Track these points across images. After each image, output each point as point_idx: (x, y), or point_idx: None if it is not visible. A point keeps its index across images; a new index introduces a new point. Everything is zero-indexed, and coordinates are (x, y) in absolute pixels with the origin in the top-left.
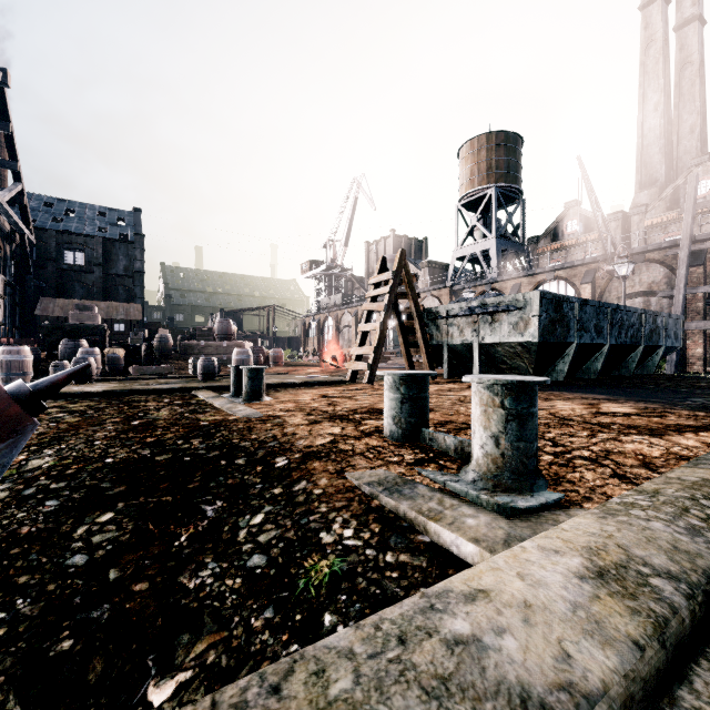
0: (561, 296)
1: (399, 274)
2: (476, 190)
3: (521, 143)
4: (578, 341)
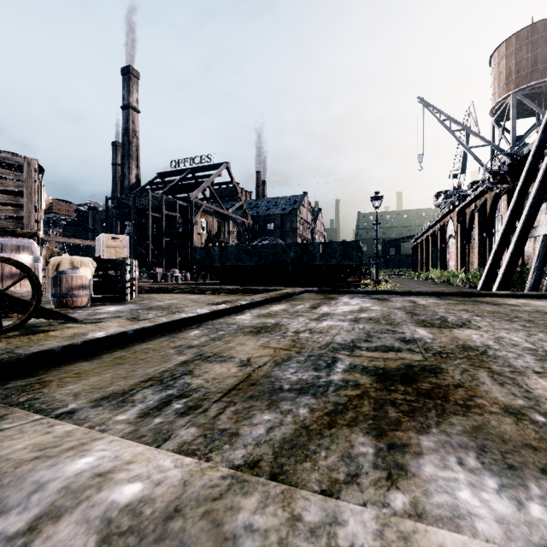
0: (207, 247)
1: (208, 240)
2: (496, 103)
3: None
4: (220, 265)
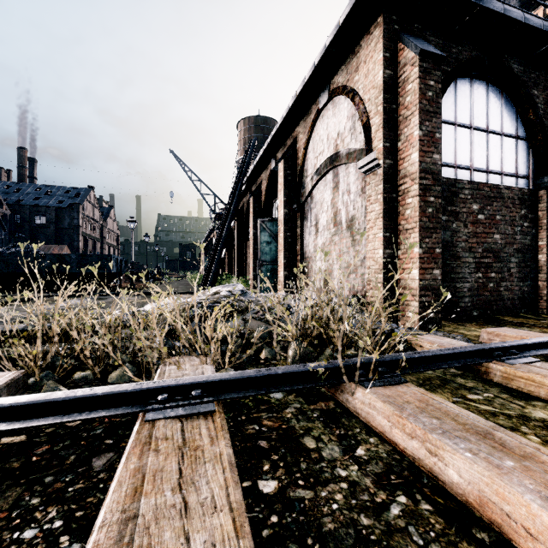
0: None
1: None
2: (239, 159)
3: (276, 121)
4: None
